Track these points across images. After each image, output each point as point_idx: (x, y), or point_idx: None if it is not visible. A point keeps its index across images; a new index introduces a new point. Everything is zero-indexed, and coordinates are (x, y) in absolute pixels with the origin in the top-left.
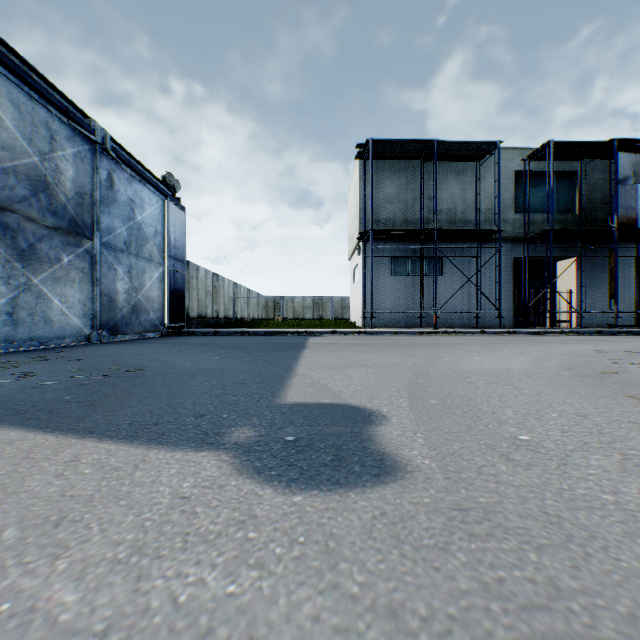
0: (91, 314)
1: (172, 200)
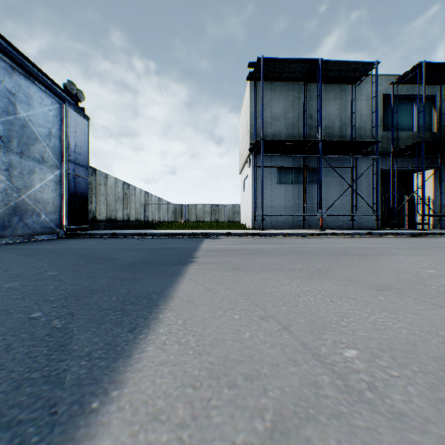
0: None
1: (72, 106)
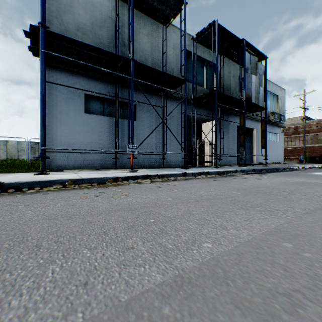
0: None
1: None
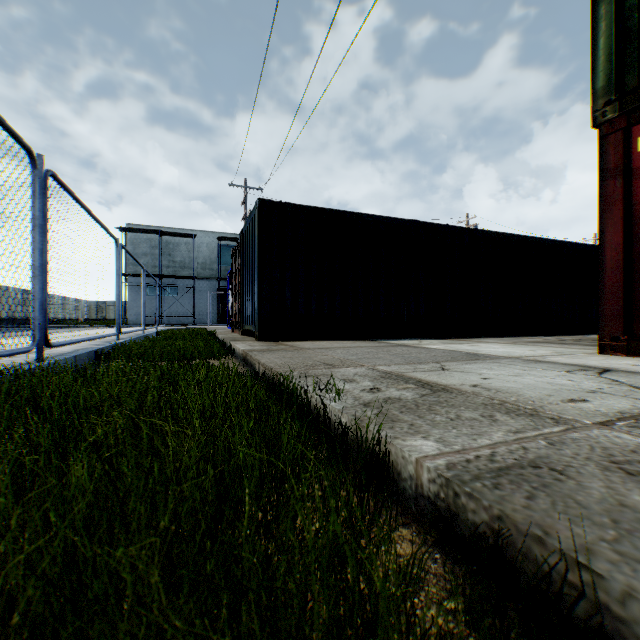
0: None
1: None
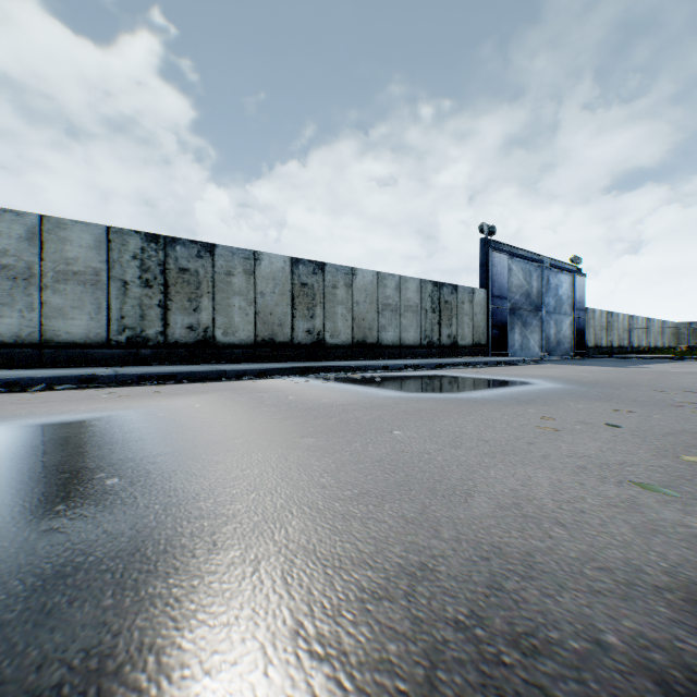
0: (540, 346)
1: (576, 274)
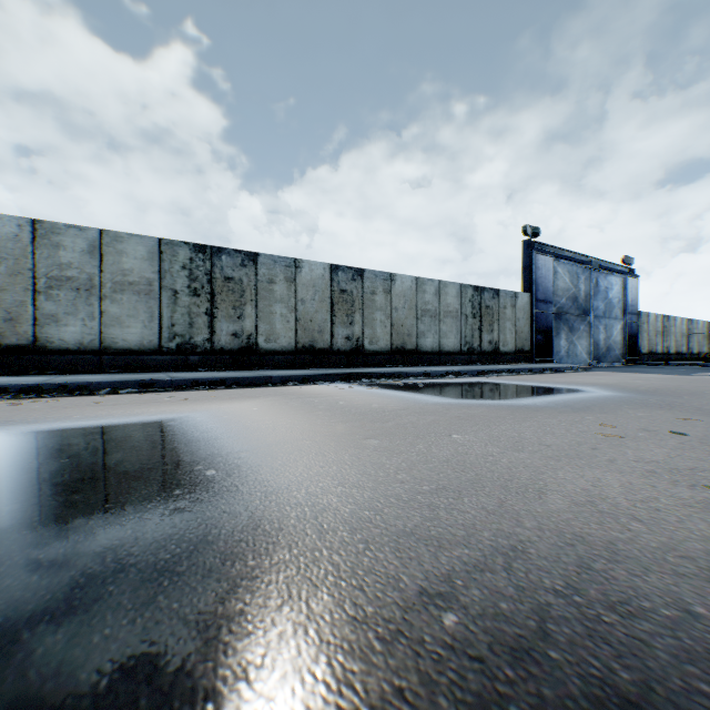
0: (588, 352)
1: (628, 275)
